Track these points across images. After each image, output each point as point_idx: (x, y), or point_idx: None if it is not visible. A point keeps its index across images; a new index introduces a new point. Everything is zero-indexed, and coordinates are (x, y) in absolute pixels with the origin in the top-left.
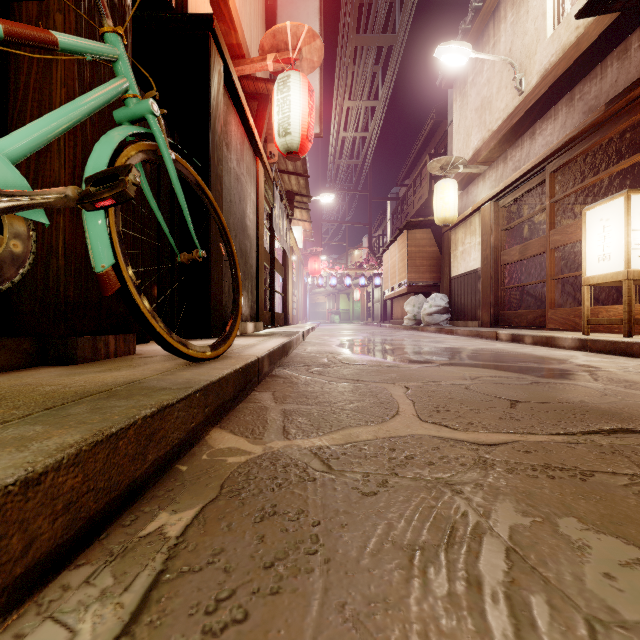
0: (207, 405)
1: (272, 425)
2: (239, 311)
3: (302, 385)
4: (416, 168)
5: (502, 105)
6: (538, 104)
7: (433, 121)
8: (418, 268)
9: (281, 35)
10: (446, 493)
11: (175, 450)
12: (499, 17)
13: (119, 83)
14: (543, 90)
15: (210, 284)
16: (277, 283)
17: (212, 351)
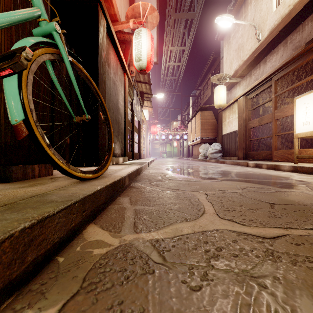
0: (84, 210)
1: (127, 221)
2: (111, 151)
3: (147, 193)
4: (204, 81)
5: (249, 47)
6: (268, 46)
7: (213, 57)
8: (206, 130)
9: (137, 9)
10: (254, 287)
11: (56, 246)
12: (247, 3)
13: (34, 10)
14: (271, 38)
15: (98, 137)
16: (135, 138)
17: (94, 174)
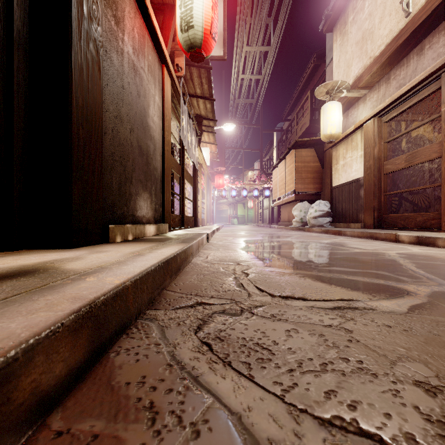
0: None
1: None
2: None
3: None
4: (297, 106)
5: (385, 31)
6: (428, 20)
7: (313, 64)
8: (304, 180)
9: None
10: None
11: None
12: None
13: None
14: (437, 3)
15: (71, 172)
16: (188, 192)
17: None
